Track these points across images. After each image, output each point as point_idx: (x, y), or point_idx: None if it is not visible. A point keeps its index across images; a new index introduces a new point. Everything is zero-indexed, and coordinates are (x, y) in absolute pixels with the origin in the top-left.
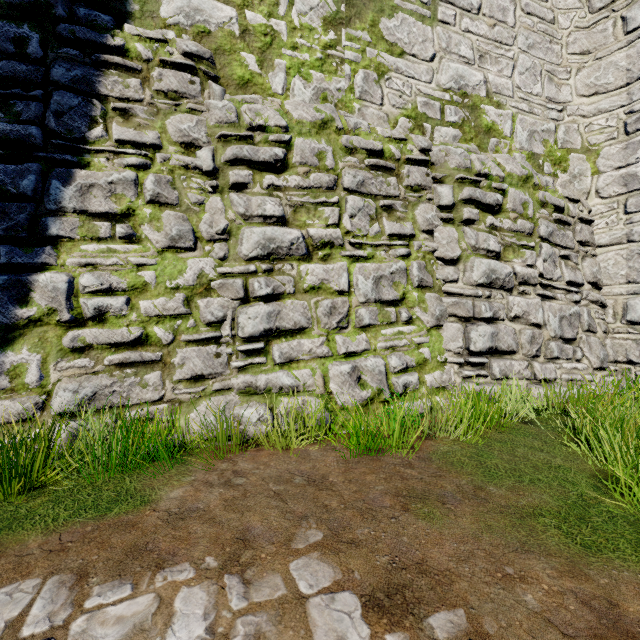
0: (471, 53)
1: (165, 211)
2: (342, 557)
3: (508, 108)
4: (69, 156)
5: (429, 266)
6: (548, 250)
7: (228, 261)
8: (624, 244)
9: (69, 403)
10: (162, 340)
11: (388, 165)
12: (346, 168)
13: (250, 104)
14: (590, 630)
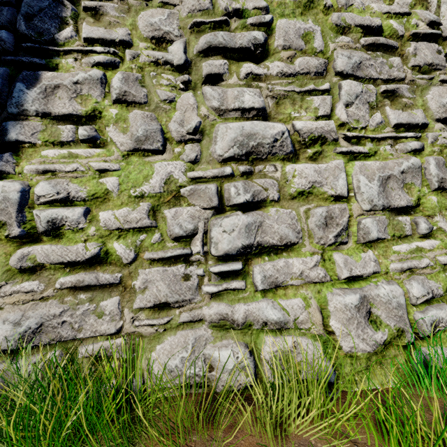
0: None
1: (132, 111)
2: None
3: None
4: (37, 59)
5: None
6: None
7: (200, 164)
8: None
9: (7, 338)
10: (122, 258)
11: (389, 43)
12: (338, 49)
13: None
14: None
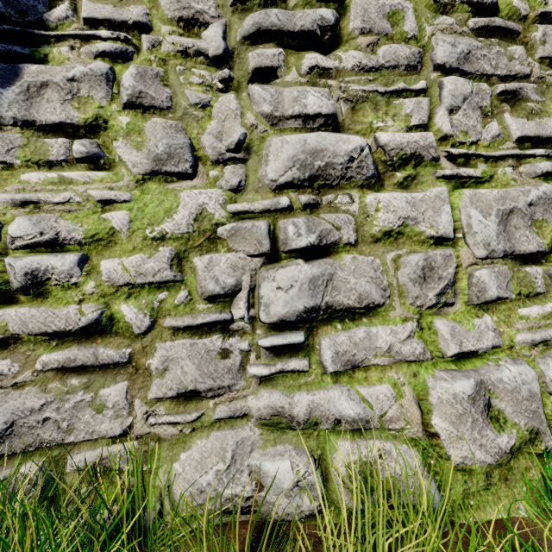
0: None
1: (150, 119)
2: None
3: None
4: (18, 47)
5: None
6: None
7: (245, 193)
8: None
9: None
10: (132, 327)
11: (509, 25)
12: (438, 34)
13: None
14: None
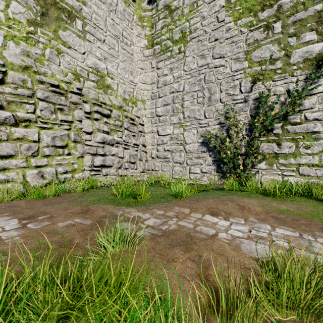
0: (101, 56)
1: None
2: (16, 215)
3: (116, 80)
4: None
5: (79, 134)
6: (127, 132)
7: None
8: (151, 133)
9: None
10: None
11: (61, 92)
12: (39, 89)
13: None
14: (79, 212)
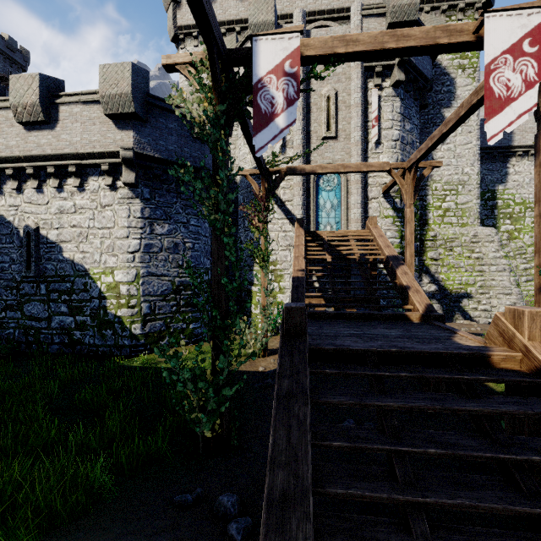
0: None
1: None
2: None
3: None
4: None
5: None
6: None
7: (517, 270)
8: None
9: None
10: None
11: None
12: None
13: (517, 243)
14: None
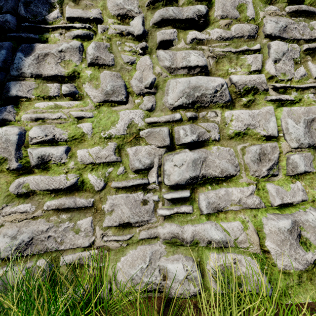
0: None
1: (102, 71)
2: None
3: None
4: (32, 34)
5: None
6: None
7: (155, 111)
8: None
9: (6, 249)
10: (94, 186)
11: (310, 9)
12: (267, 16)
13: None
14: None
